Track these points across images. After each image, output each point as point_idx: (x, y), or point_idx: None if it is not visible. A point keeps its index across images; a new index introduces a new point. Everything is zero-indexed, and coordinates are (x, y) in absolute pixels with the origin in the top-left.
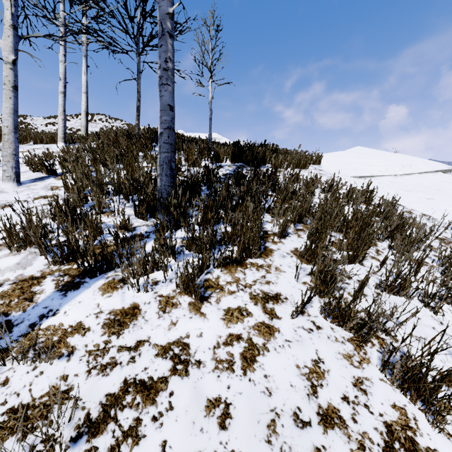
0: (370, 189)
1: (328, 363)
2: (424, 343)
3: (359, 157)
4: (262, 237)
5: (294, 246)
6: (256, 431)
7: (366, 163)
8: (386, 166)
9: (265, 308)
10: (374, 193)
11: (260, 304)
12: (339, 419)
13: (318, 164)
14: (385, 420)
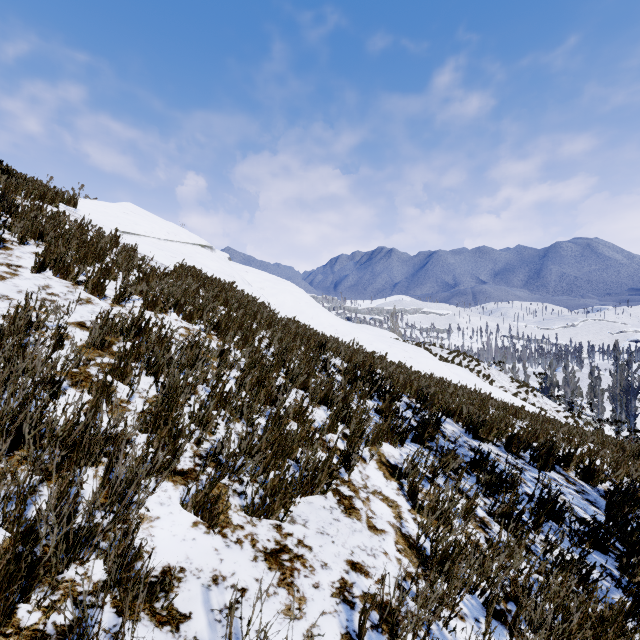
0: (128, 242)
1: (55, 286)
2: (99, 269)
3: (127, 214)
4: (2, 234)
5: (34, 250)
6: (11, 291)
7: (133, 221)
8: (153, 229)
9: (11, 268)
10: (130, 245)
11: (6, 266)
12: (57, 295)
13: (75, 207)
14: (81, 298)
